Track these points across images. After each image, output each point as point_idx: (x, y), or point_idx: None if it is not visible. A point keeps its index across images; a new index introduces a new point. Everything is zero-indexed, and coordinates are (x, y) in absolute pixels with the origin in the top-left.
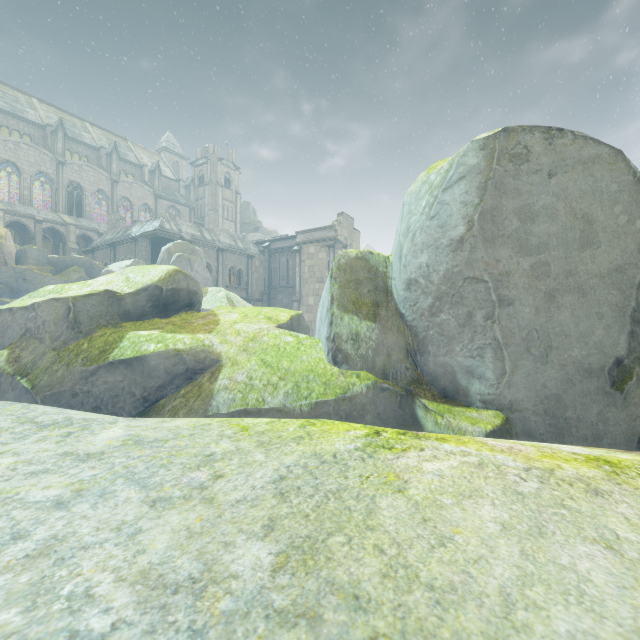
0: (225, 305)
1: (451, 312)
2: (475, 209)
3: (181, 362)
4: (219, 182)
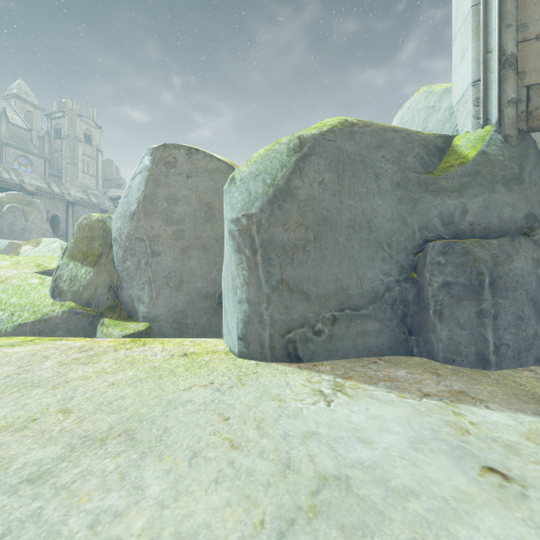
0: (58, 255)
1: (131, 260)
2: (142, 194)
3: None
4: (78, 137)
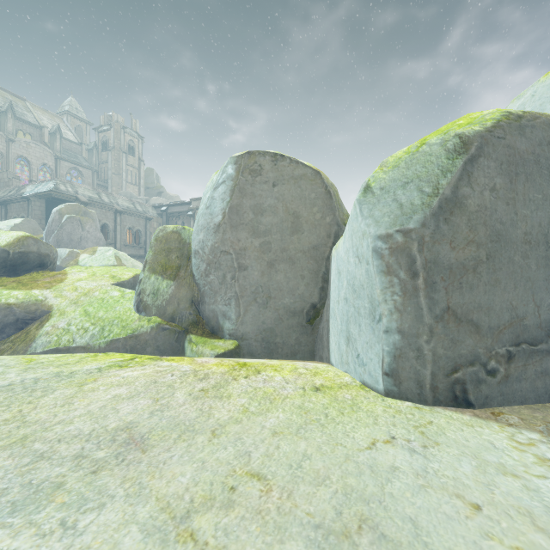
0: (112, 263)
1: (215, 274)
2: (227, 205)
3: (11, 313)
4: (122, 148)
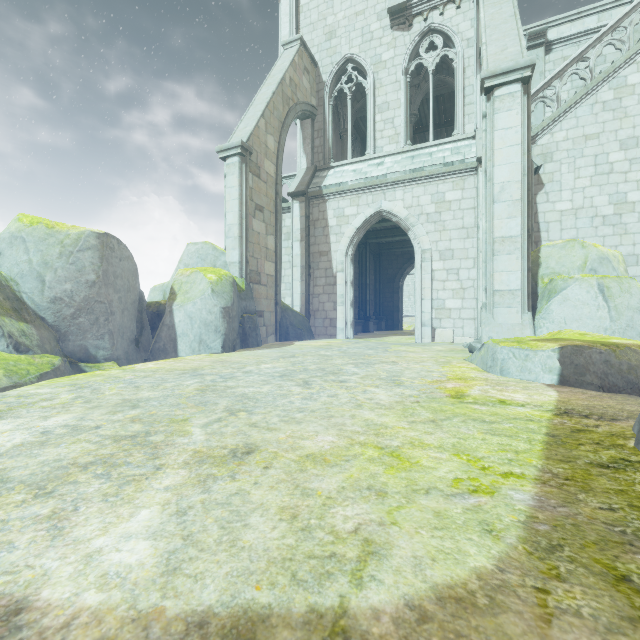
0: None
1: (87, 317)
2: (100, 268)
3: None
4: None
